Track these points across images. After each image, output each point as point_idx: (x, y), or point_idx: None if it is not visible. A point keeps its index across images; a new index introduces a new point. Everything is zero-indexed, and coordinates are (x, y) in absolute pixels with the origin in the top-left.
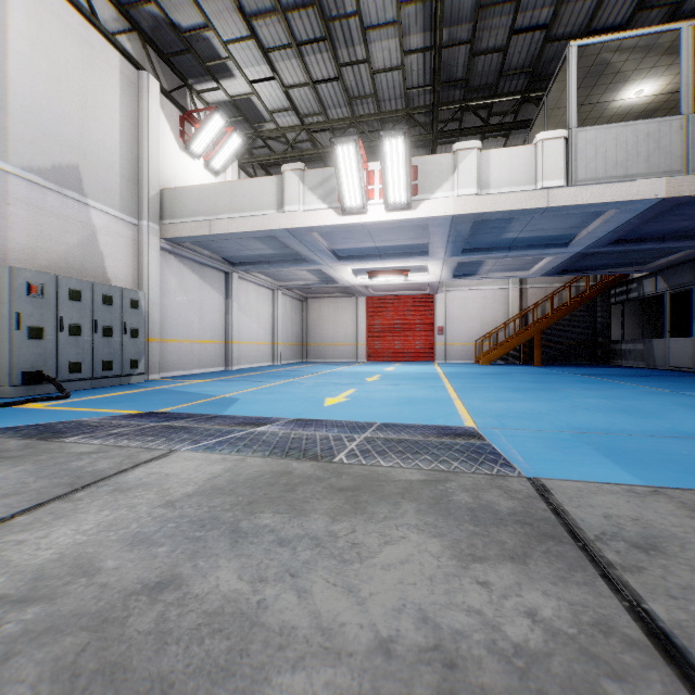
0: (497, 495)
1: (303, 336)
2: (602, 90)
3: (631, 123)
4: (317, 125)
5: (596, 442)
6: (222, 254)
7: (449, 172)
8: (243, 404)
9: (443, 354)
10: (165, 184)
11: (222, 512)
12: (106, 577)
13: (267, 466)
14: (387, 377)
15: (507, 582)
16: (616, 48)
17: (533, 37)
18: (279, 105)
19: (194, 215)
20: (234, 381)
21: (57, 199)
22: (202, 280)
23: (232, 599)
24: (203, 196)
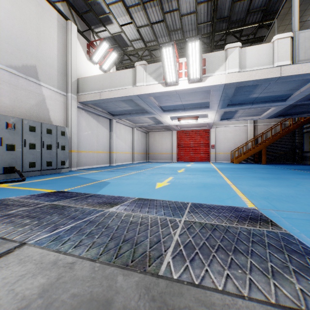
0: None
1: (147, 149)
2: (309, 13)
3: None
4: (153, 46)
5: None
6: (107, 110)
7: (223, 60)
8: (111, 186)
9: (214, 158)
10: (80, 76)
11: None
12: None
13: (89, 282)
14: (188, 170)
15: None
16: None
17: None
18: (134, 37)
19: (93, 90)
20: (111, 172)
21: (24, 81)
22: (98, 123)
23: None
24: (97, 80)
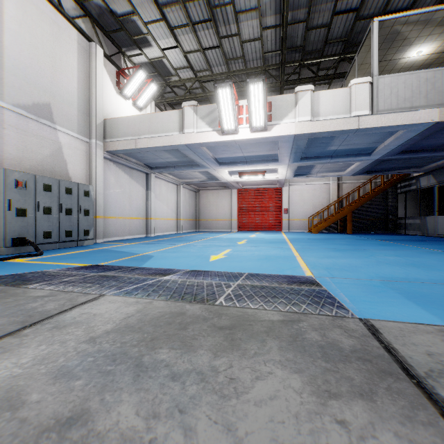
0: (339, 334)
1: (196, 214)
2: (394, 51)
3: (415, 72)
4: (205, 77)
5: (399, 288)
6: (144, 161)
7: (292, 106)
8: (156, 259)
9: (287, 226)
10: (107, 116)
11: (130, 347)
12: (28, 410)
13: (167, 308)
14: (251, 241)
15: (362, 421)
16: (404, 22)
17: (348, 17)
18: (181, 65)
19: (126, 136)
20: (151, 244)
21: (36, 125)
22: (131, 178)
23: (128, 437)
24: (131, 123)
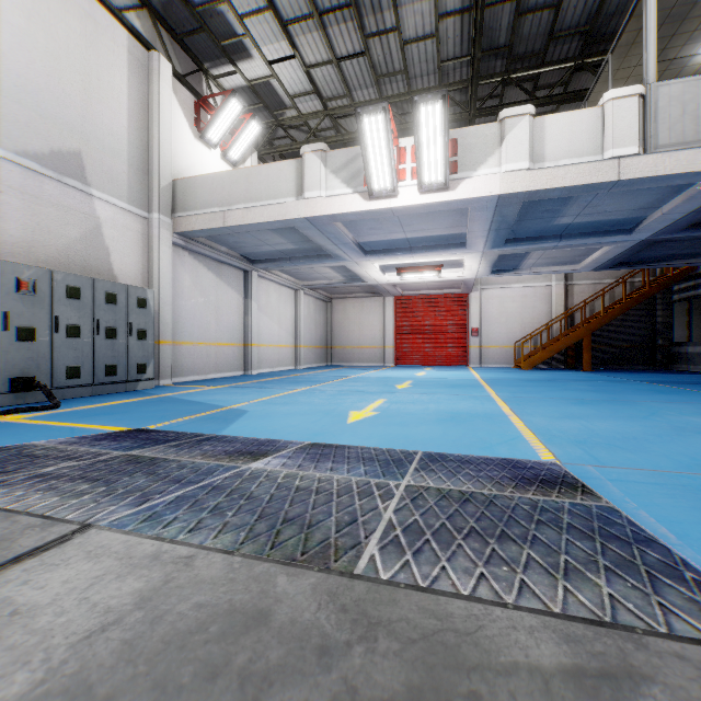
0: None
1: (327, 338)
2: (681, 41)
3: None
4: (342, 109)
5: None
6: (239, 251)
7: (494, 144)
8: (250, 419)
9: (478, 358)
10: (178, 174)
11: None
12: None
13: (226, 586)
14: (419, 384)
15: None
16: None
17: None
18: (301, 89)
19: (208, 206)
20: (248, 388)
21: (56, 187)
22: (219, 279)
23: None
24: (217, 185)
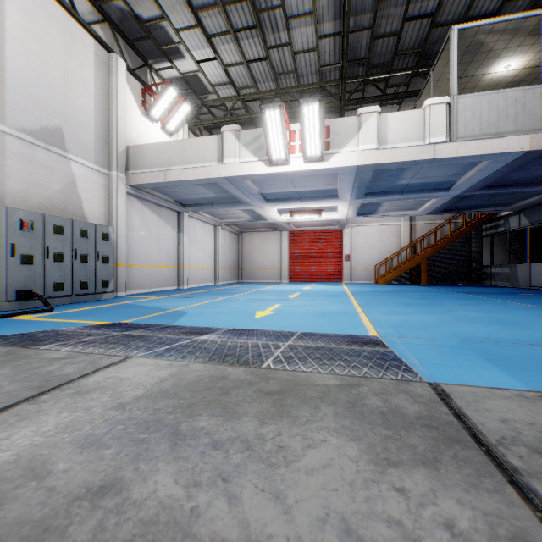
0: (404, 399)
1: (239, 262)
2: (477, 65)
3: (501, 91)
4: (250, 96)
5: (479, 349)
6: (175, 197)
7: (354, 131)
8: (190, 316)
9: (349, 276)
10: (130, 142)
11: (165, 414)
12: (55, 480)
13: (206, 371)
14: (305, 294)
15: (422, 489)
16: (489, 31)
17: (422, 24)
18: (220, 80)
19: (153, 167)
20: (184, 298)
21: (44, 154)
22: (159, 218)
23: (168, 506)
24: (160, 151)
